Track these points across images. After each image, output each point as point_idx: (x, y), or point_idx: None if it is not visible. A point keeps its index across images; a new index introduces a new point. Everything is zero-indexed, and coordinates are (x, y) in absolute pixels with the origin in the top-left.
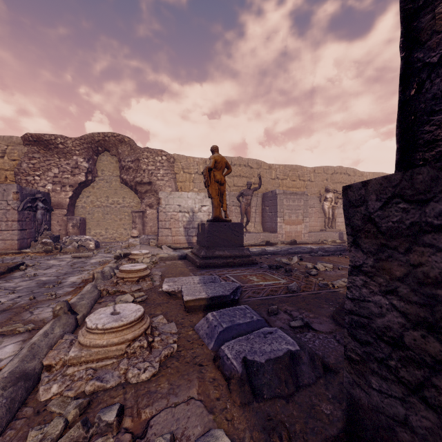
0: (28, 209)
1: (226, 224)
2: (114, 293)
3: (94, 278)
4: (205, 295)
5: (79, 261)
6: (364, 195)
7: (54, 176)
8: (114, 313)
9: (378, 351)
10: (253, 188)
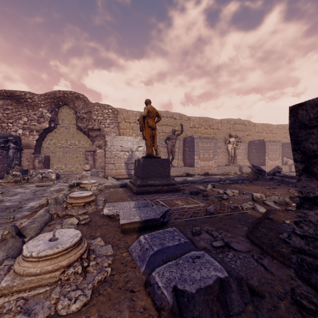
0: (1, 148)
1: (156, 160)
2: (63, 216)
3: (48, 203)
4: (138, 218)
5: (40, 189)
6: None
7: (24, 123)
8: (53, 239)
9: None
10: (177, 134)
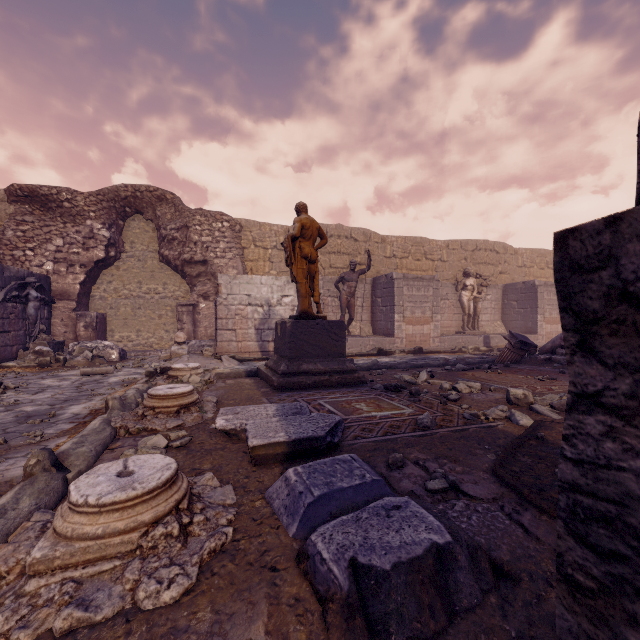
0: (13, 300)
1: (318, 323)
2: (137, 432)
3: (109, 408)
4: (284, 436)
5: (90, 380)
6: (609, 246)
7: (57, 250)
8: (124, 472)
9: None
10: (359, 271)
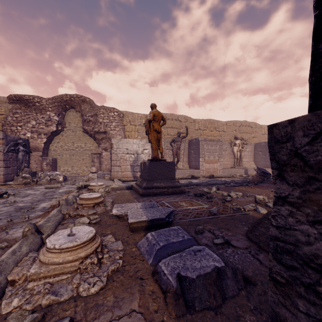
0: (12, 151)
1: (162, 163)
2: (74, 216)
3: (60, 204)
4: (146, 218)
5: (50, 191)
6: (290, 132)
7: (32, 127)
8: (71, 234)
9: (305, 277)
10: (182, 136)
